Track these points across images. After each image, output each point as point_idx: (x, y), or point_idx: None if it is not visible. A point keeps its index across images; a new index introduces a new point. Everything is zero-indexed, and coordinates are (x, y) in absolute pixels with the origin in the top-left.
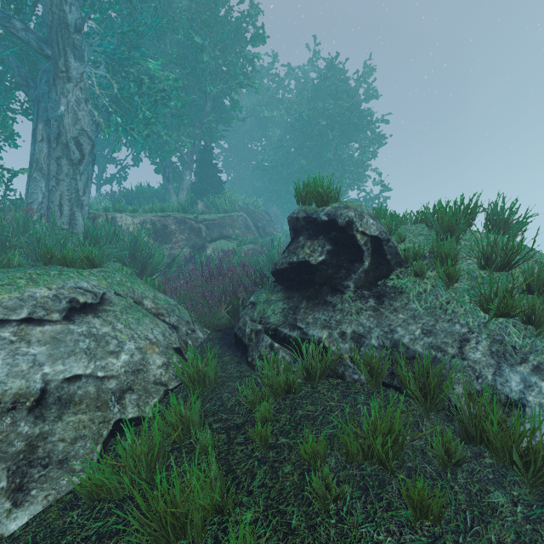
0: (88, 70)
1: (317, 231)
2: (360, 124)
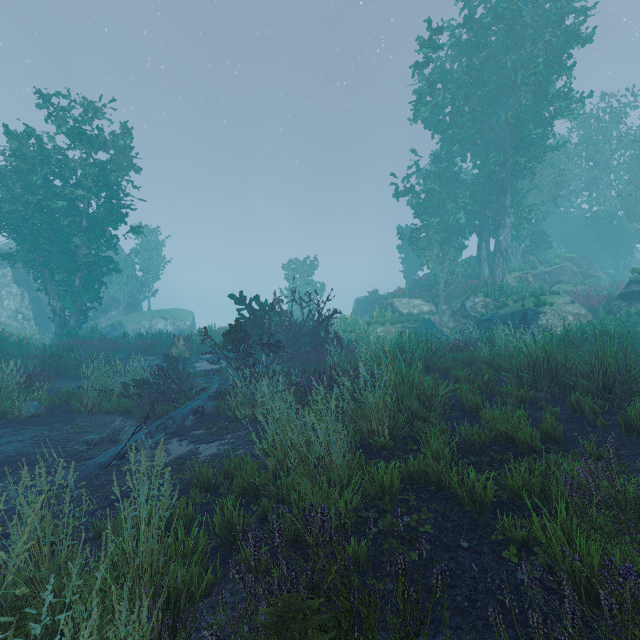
0: (511, 220)
1: (637, 282)
2: None
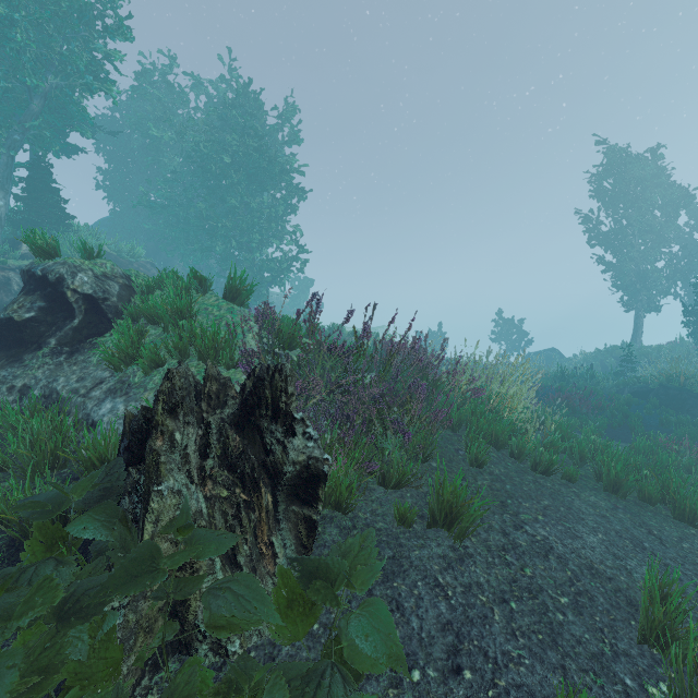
0: None
1: (38, 287)
2: (273, 171)
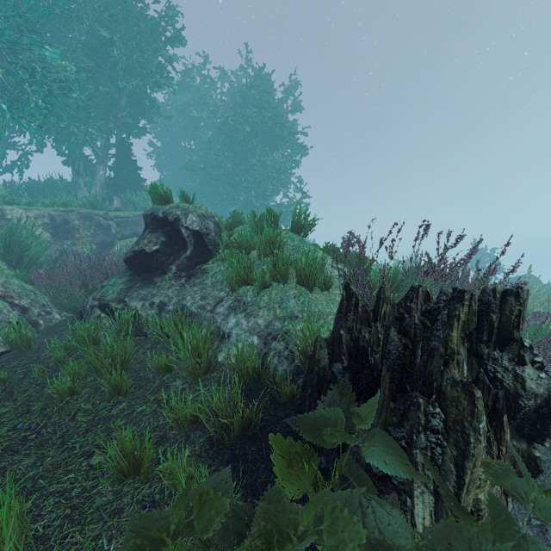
0: None
1: (158, 226)
2: (282, 134)
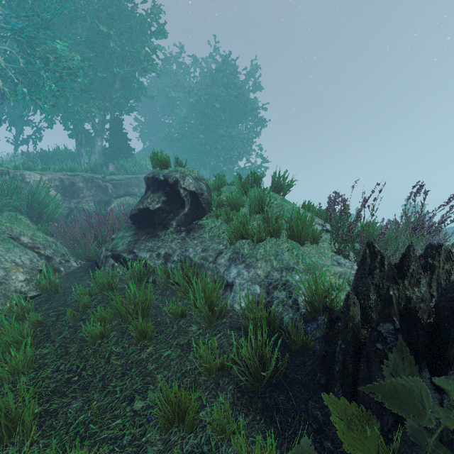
0: None
1: (159, 187)
2: (246, 109)
